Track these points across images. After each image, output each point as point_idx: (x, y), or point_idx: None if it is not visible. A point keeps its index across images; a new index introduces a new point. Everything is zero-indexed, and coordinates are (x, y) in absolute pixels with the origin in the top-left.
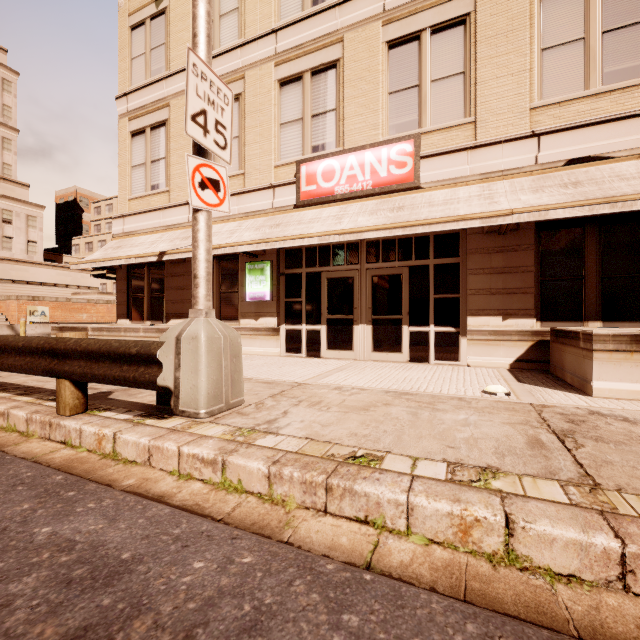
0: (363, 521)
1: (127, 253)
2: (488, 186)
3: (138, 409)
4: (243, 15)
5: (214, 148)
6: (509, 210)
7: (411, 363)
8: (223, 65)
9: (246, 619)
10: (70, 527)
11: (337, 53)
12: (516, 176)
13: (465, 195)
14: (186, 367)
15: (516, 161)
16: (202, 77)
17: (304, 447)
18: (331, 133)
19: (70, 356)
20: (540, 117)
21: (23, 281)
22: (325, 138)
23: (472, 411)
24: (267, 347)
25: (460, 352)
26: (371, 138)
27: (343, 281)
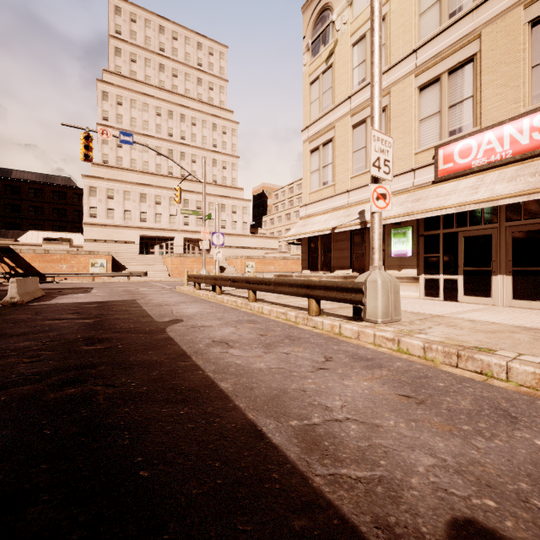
0: (479, 373)
1: (311, 229)
2: None
3: (342, 317)
4: (388, 48)
5: (383, 176)
6: None
7: None
8: None
9: (422, 376)
10: (343, 348)
11: (474, 49)
12: None
13: None
14: (370, 296)
15: None
16: (377, 140)
17: (444, 340)
18: (468, 117)
19: (316, 288)
20: None
21: (241, 247)
22: (462, 122)
23: None
24: (408, 291)
25: None
26: (511, 112)
27: (480, 238)
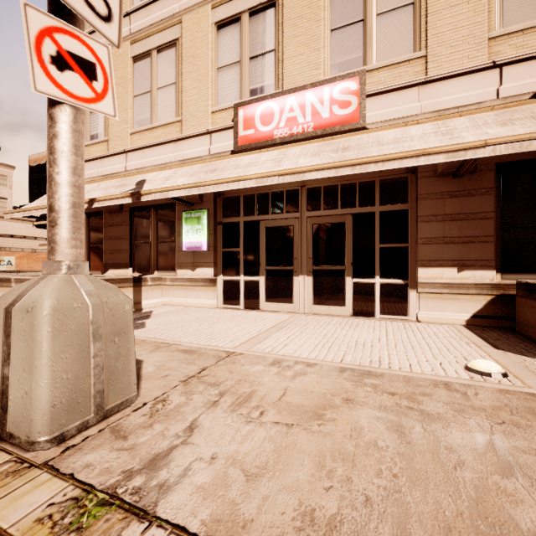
0: None
1: None
2: (443, 123)
3: None
4: None
5: (85, 11)
6: (482, 141)
7: (355, 317)
8: (160, 10)
9: None
10: None
11: None
12: (475, 112)
13: (418, 133)
14: (17, 360)
15: (474, 96)
16: None
17: None
18: (270, 75)
19: None
20: (500, 47)
21: None
22: (263, 80)
23: (485, 420)
24: (204, 298)
25: (409, 306)
26: (312, 78)
27: (282, 230)
